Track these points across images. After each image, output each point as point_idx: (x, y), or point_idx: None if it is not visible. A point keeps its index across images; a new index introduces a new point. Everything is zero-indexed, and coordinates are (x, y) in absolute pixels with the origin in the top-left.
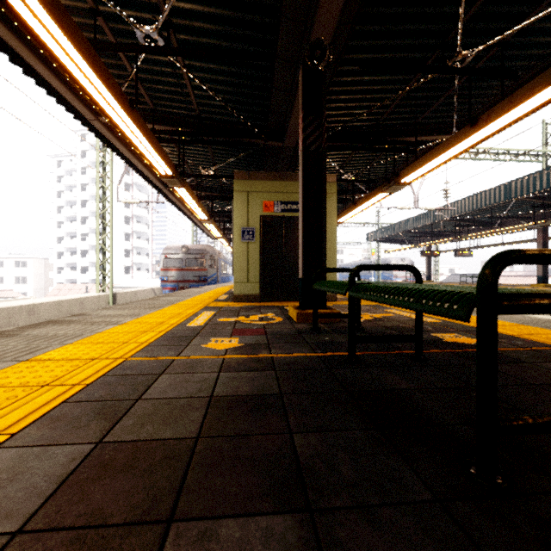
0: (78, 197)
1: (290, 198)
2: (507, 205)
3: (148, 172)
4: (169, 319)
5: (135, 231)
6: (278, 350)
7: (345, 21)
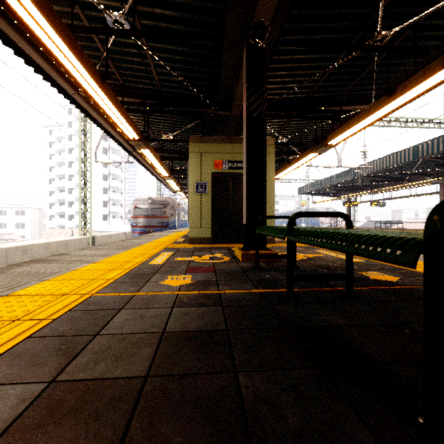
0: (66, 159)
1: (236, 158)
2: (415, 164)
3: (120, 137)
4: (134, 259)
5: (111, 186)
6: (225, 287)
7: (282, 6)
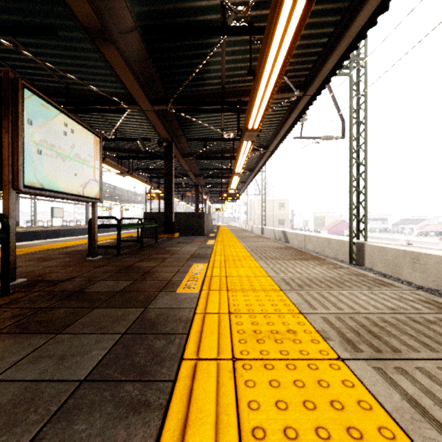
0: None
1: None
2: None
3: None
4: None
5: None
6: None
7: None
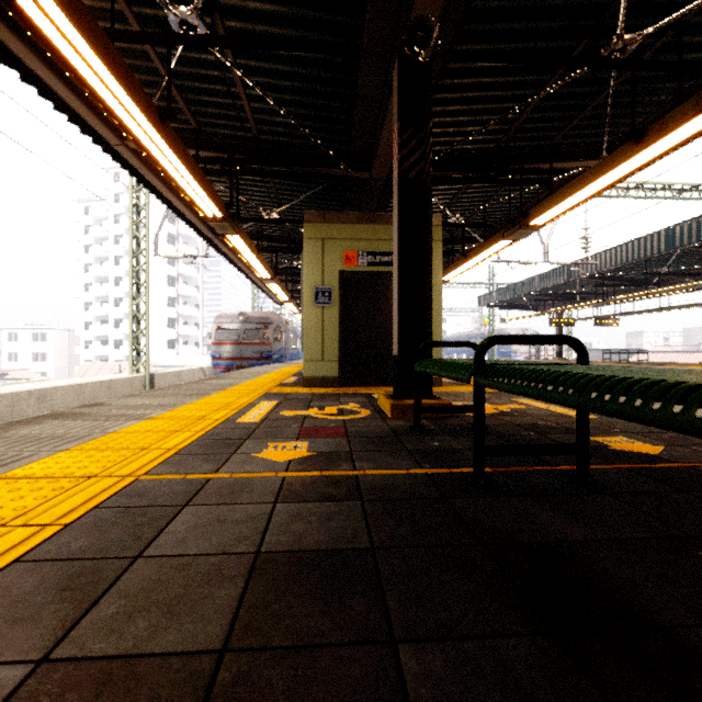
0: (110, 252)
1: (380, 247)
2: (668, 257)
3: (193, 216)
4: (213, 412)
5: (181, 294)
6: (365, 464)
7: None
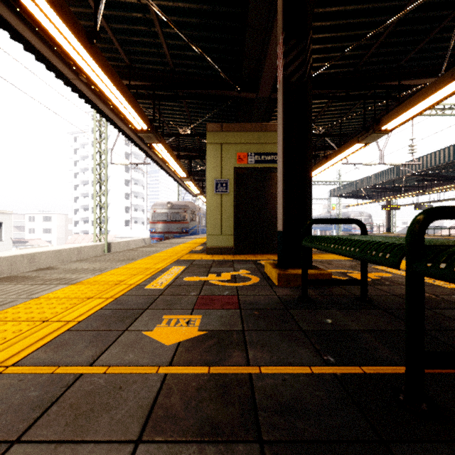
0: (90, 165)
1: (264, 149)
2: None
3: (133, 134)
4: (131, 277)
5: (133, 191)
6: (260, 352)
7: None
